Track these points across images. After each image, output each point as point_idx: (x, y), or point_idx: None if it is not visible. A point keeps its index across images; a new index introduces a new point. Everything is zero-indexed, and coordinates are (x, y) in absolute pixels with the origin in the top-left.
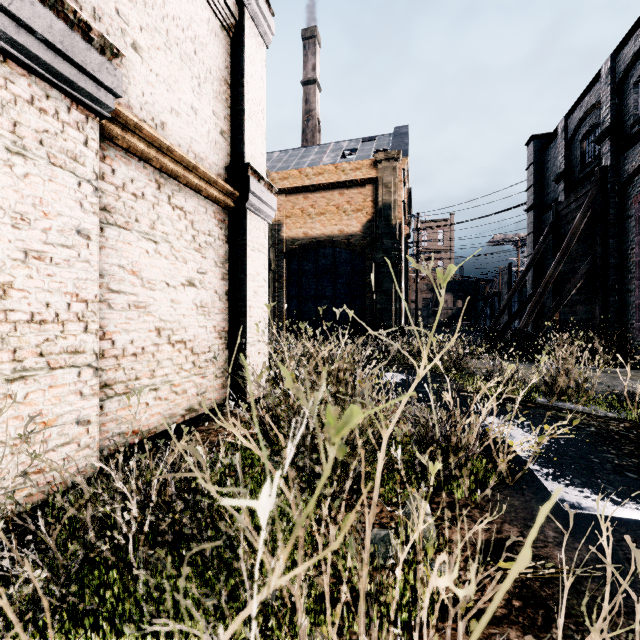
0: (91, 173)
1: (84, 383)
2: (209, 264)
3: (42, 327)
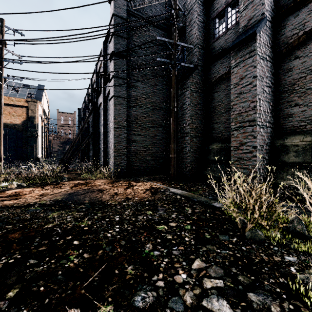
0: None
1: None
2: None
3: None
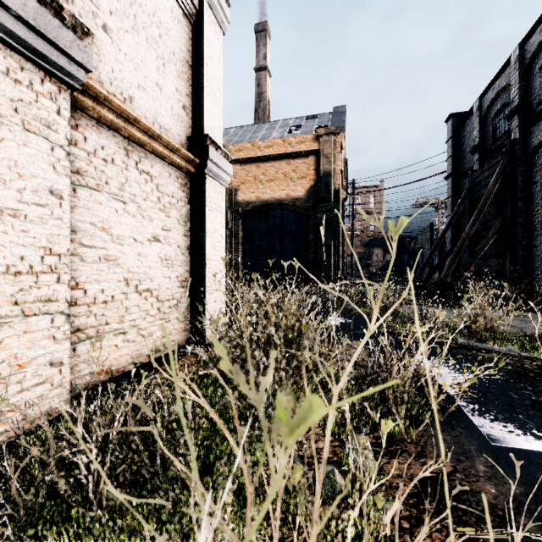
0: (63, 139)
1: (57, 328)
2: (172, 222)
3: (17, 278)
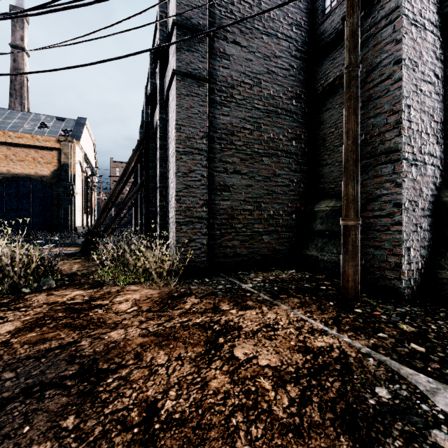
0: None
1: None
2: None
3: None
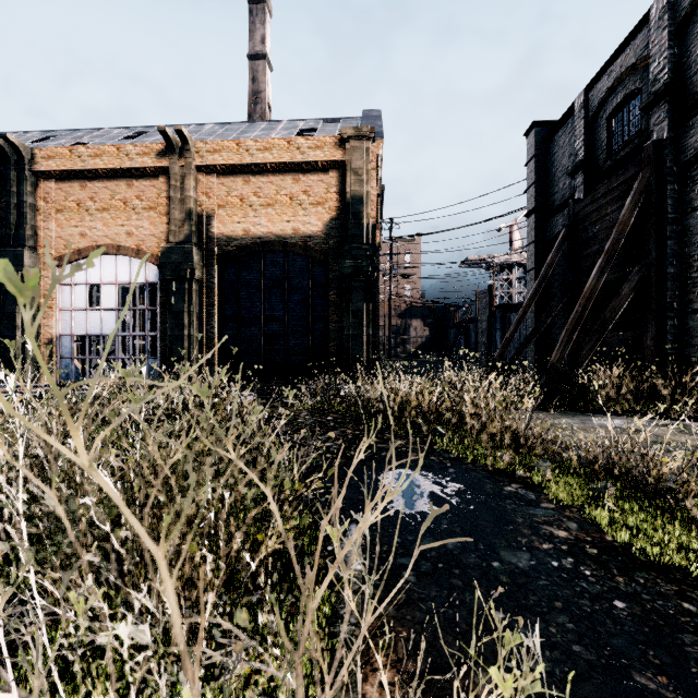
0: None
1: None
2: None
3: None
